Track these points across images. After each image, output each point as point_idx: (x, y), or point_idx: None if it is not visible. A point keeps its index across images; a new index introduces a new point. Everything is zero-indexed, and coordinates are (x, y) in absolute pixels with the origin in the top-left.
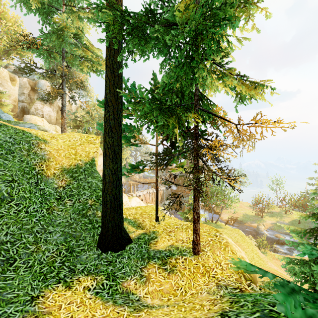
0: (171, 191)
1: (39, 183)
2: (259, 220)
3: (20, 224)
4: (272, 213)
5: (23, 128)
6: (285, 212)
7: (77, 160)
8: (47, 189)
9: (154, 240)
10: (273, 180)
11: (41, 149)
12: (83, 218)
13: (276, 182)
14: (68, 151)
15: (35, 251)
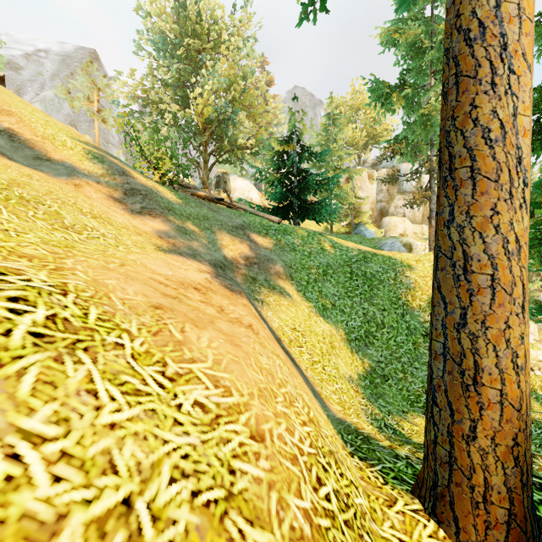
0: None
1: (405, 314)
2: None
3: (390, 351)
4: None
5: (388, 253)
6: None
7: None
8: (413, 322)
9: None
10: None
11: (406, 277)
12: None
13: None
14: None
15: (403, 379)
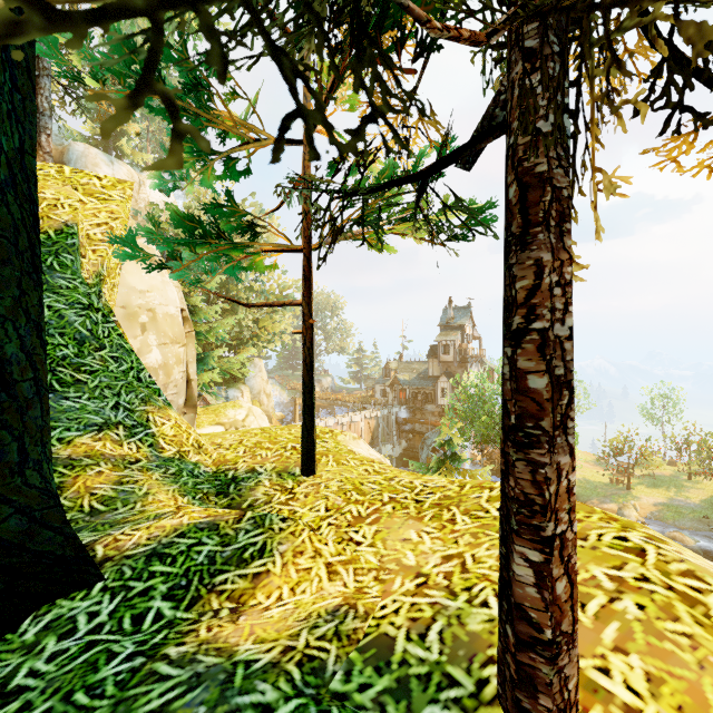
0: (396, 422)
1: None
2: (621, 495)
3: None
4: (654, 479)
5: None
6: (690, 476)
7: None
8: None
9: (246, 568)
10: (654, 395)
11: None
12: None
13: (660, 400)
14: None
15: None
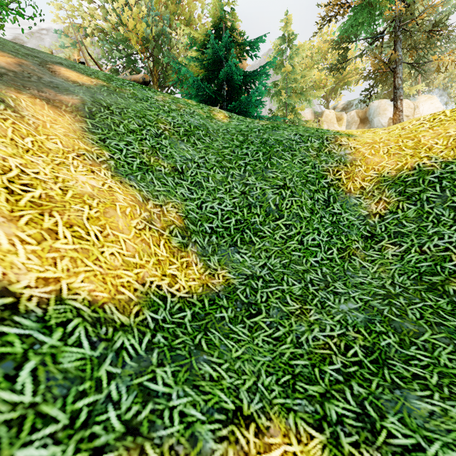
0: None
1: (331, 202)
2: None
3: (287, 259)
4: None
5: None
6: None
7: (418, 158)
8: (346, 216)
9: None
10: None
11: (341, 146)
12: (432, 294)
13: None
14: (395, 143)
15: (296, 314)
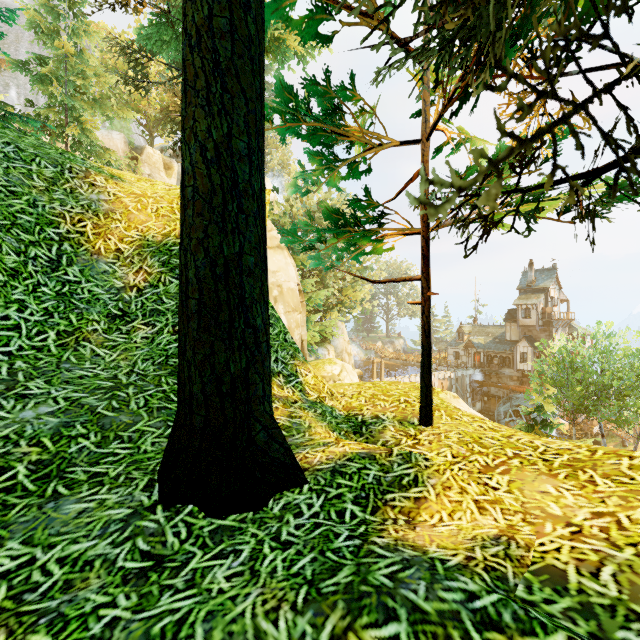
0: (470, 384)
1: (63, 265)
2: None
3: None
4: None
5: None
6: None
7: None
8: (90, 287)
9: (407, 492)
10: None
11: (94, 186)
12: (173, 378)
13: None
14: (169, 204)
15: None
